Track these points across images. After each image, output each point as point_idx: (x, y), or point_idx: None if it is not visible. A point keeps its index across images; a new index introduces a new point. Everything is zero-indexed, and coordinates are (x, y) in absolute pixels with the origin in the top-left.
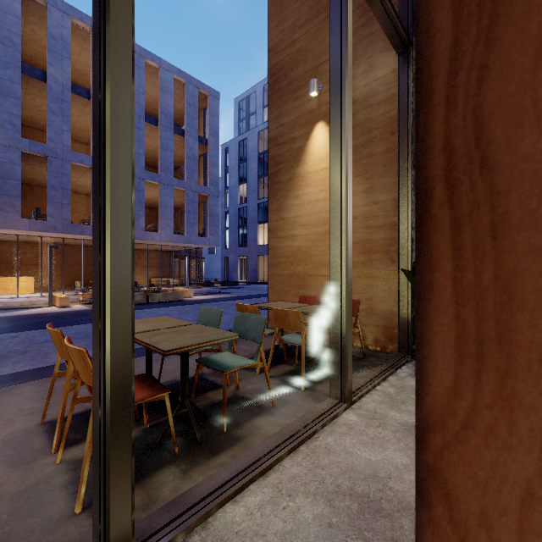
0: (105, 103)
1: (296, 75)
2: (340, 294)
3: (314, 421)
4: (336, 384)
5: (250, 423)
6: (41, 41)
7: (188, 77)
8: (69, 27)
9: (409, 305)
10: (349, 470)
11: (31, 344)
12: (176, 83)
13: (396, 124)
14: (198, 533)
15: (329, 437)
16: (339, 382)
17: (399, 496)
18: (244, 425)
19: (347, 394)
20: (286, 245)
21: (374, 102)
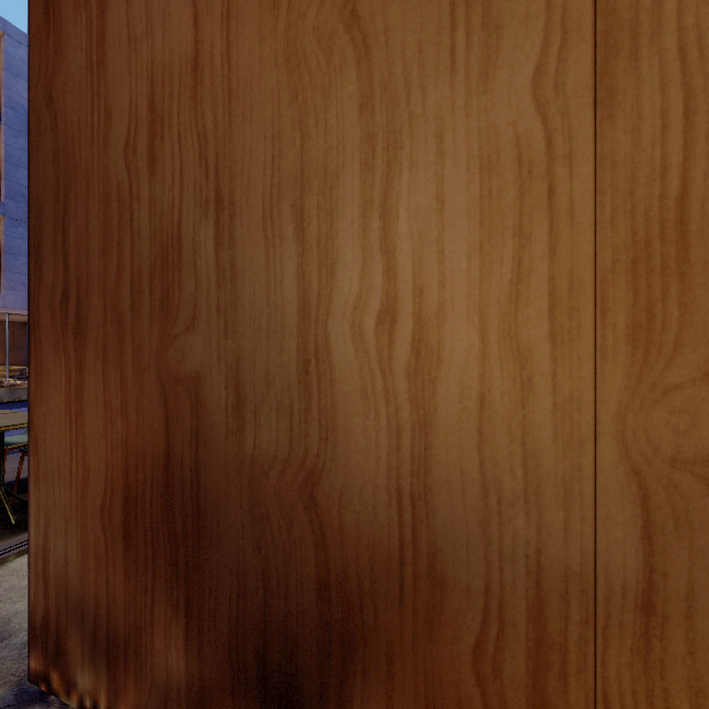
0: None
1: None
2: None
3: None
4: None
5: None
6: None
7: None
8: None
9: None
10: None
11: None
12: None
13: None
14: None
15: None
16: None
17: None
18: None
19: None
20: None
21: None
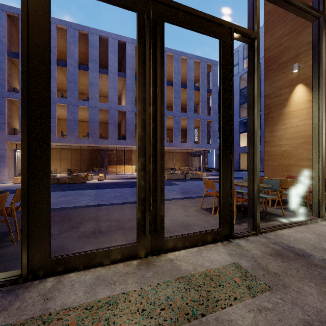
0: (255, 126)
1: (283, 61)
2: (318, 172)
3: (306, 220)
4: (316, 210)
5: (276, 218)
6: None
7: (201, 58)
8: None
9: None
10: (325, 232)
11: None
12: (195, 63)
13: None
14: (273, 232)
15: (314, 225)
16: (317, 209)
17: None
18: (273, 218)
19: (322, 214)
20: (276, 149)
21: None
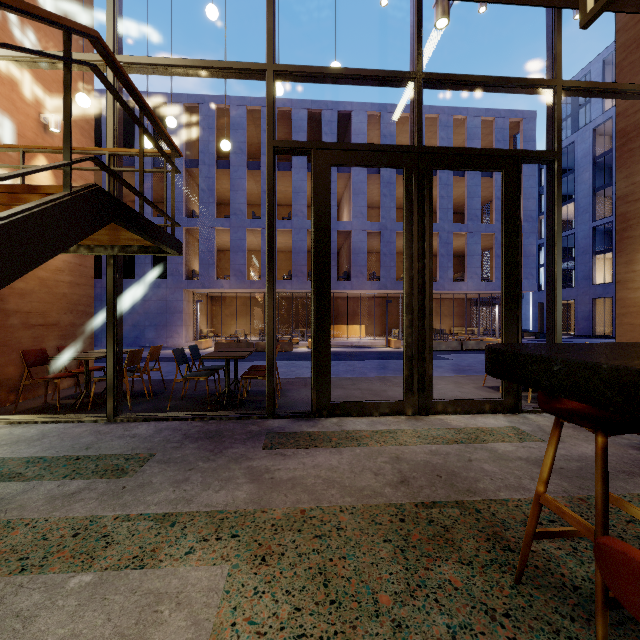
0: (554, 272)
1: None
2: None
3: None
4: None
5: None
6: (372, 140)
7: (496, 112)
8: (394, 123)
9: None
10: None
11: None
12: (483, 124)
13: None
14: None
15: None
16: None
17: None
18: None
19: None
20: (638, 295)
21: None
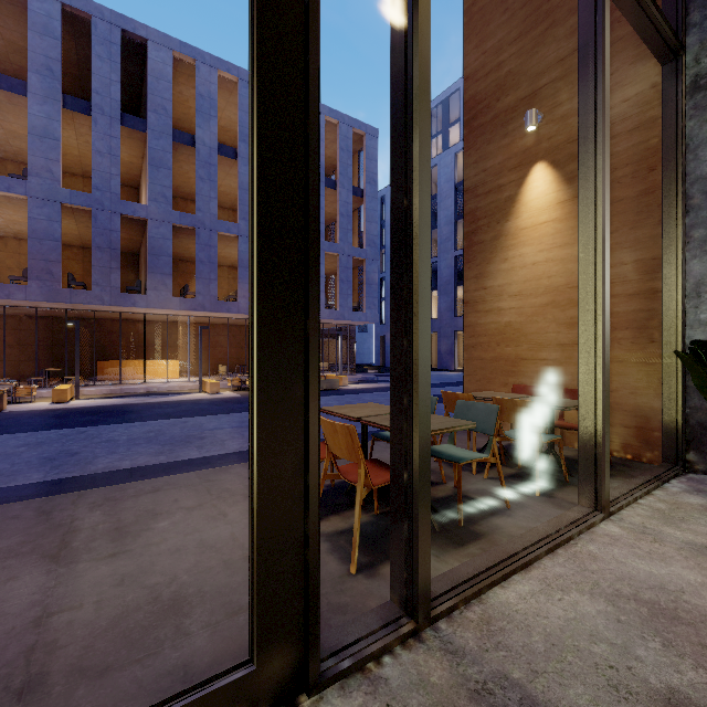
0: (413, 209)
1: (504, 106)
2: (593, 381)
3: (568, 526)
4: (588, 490)
5: (487, 522)
6: (188, 102)
7: (341, 116)
8: (216, 82)
9: (679, 399)
10: (626, 578)
11: (203, 430)
12: (327, 125)
13: (658, 157)
14: (476, 605)
15: (589, 545)
16: (592, 487)
17: (699, 610)
18: (481, 523)
19: (604, 502)
20: (490, 321)
21: (622, 131)
